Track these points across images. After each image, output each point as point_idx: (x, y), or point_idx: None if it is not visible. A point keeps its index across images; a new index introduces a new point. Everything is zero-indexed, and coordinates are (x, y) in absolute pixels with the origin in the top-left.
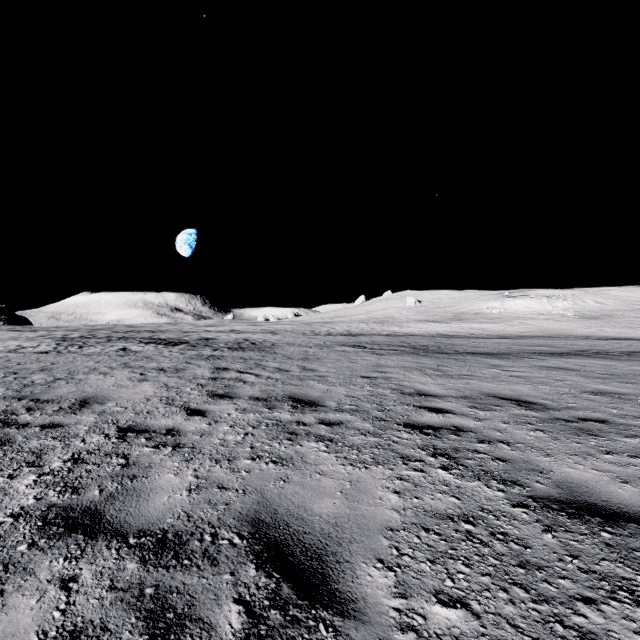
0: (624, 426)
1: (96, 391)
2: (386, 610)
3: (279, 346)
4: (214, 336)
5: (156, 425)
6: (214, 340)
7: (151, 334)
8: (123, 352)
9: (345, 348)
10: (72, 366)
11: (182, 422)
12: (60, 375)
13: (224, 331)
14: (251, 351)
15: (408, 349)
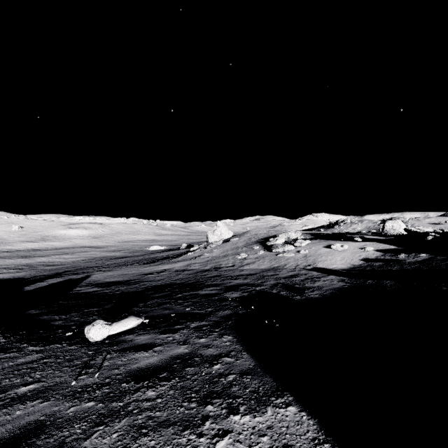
0: (45, 262)
1: None
2: (24, 267)
3: None
4: None
5: None
6: None
7: None
8: None
9: None
10: None
11: None
12: None
13: None
14: None
15: (21, 257)
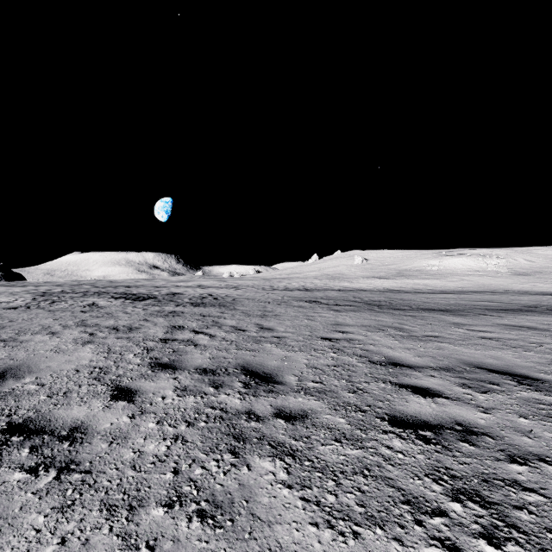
0: None
1: (26, 358)
2: None
3: (239, 301)
4: (182, 291)
5: (61, 419)
6: (180, 295)
7: (126, 289)
8: (89, 308)
9: (302, 303)
10: (27, 324)
11: (98, 413)
12: (5, 335)
13: (192, 286)
14: (212, 307)
15: (362, 305)
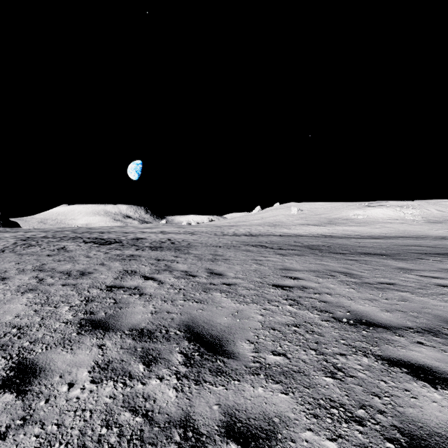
0: None
1: None
2: None
3: (193, 245)
4: (145, 236)
5: None
6: (143, 240)
7: (99, 234)
8: (56, 251)
9: (249, 248)
10: None
11: None
12: None
13: (156, 232)
14: (168, 251)
15: (304, 249)
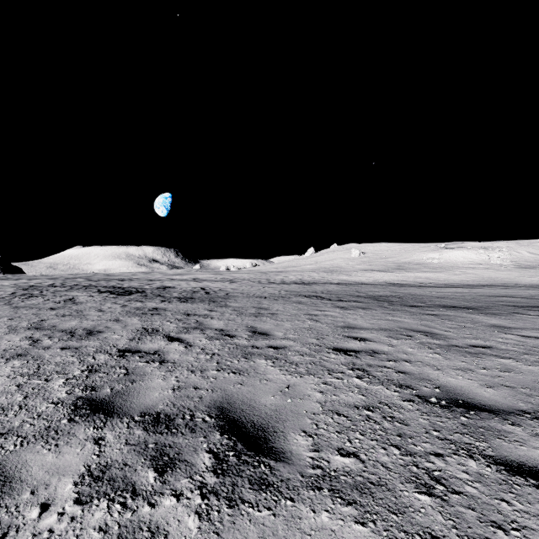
0: None
1: None
2: None
3: (232, 296)
4: (174, 284)
5: None
6: (171, 289)
7: (118, 282)
8: (62, 304)
9: (301, 299)
10: None
11: None
12: None
13: (187, 279)
14: (200, 303)
15: (370, 300)
